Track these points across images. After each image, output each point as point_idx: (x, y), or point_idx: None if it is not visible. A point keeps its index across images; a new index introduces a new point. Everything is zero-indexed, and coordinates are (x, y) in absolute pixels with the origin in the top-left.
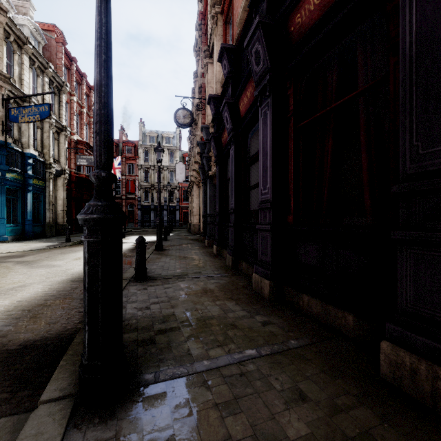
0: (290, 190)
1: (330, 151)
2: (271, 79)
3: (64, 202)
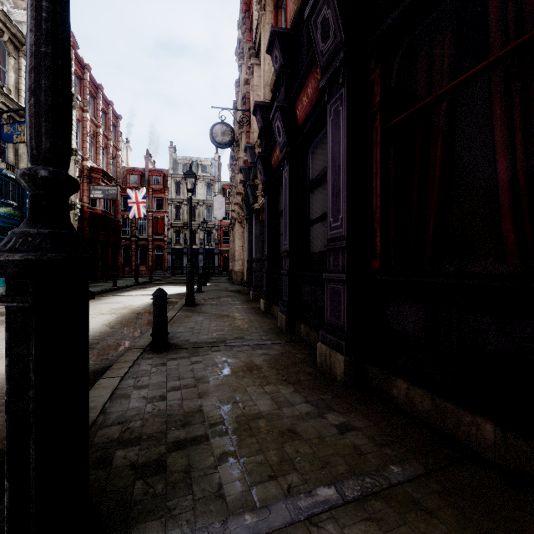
0: (375, 221)
1: (439, 160)
2: (346, 58)
3: None
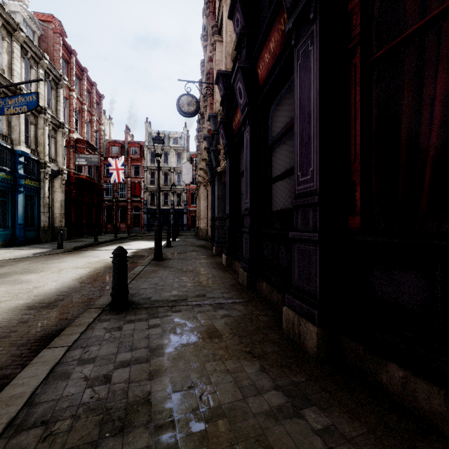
0: (353, 173)
1: (440, 95)
2: None
3: (61, 204)
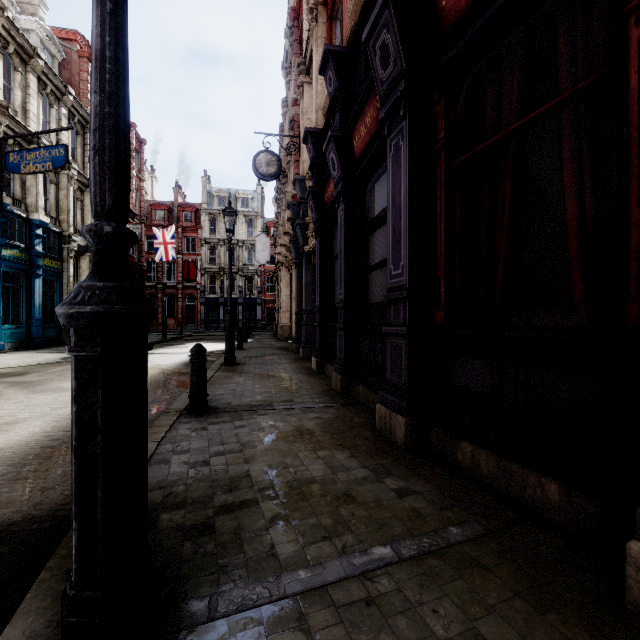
0: (439, 269)
1: (508, 203)
2: (407, 89)
3: None
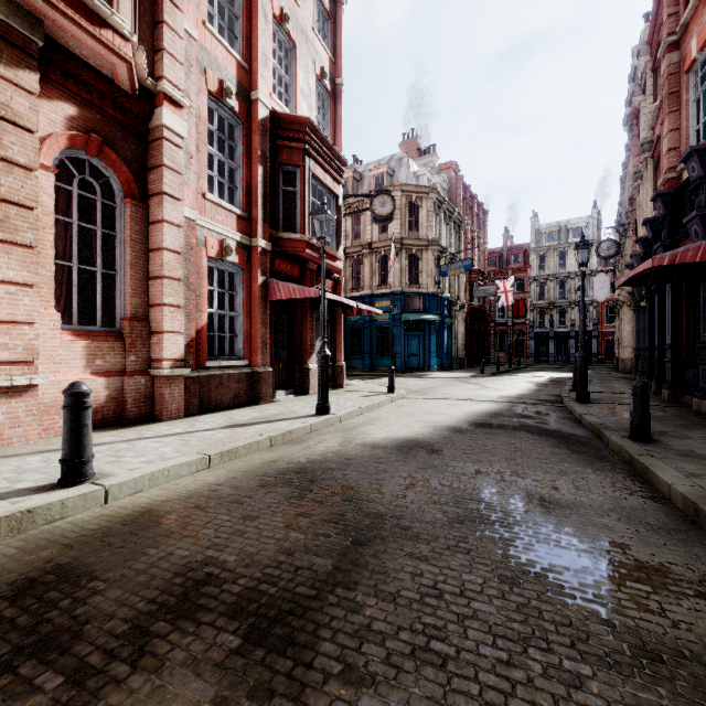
0: (683, 339)
1: None
2: None
3: (463, 336)
